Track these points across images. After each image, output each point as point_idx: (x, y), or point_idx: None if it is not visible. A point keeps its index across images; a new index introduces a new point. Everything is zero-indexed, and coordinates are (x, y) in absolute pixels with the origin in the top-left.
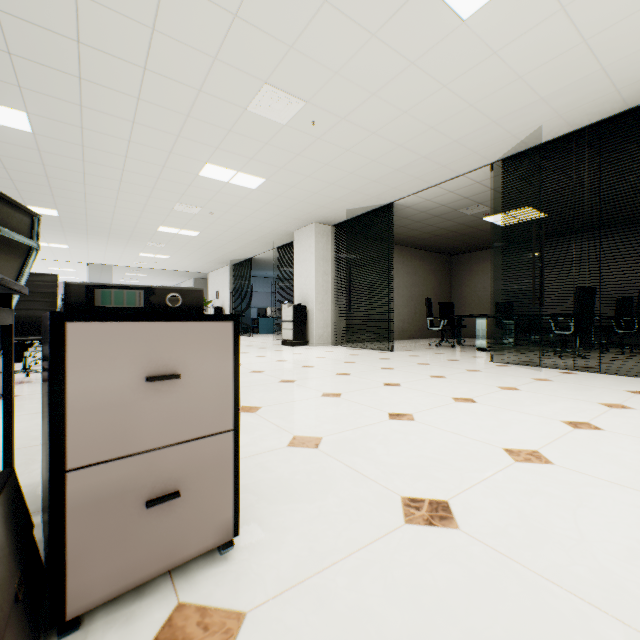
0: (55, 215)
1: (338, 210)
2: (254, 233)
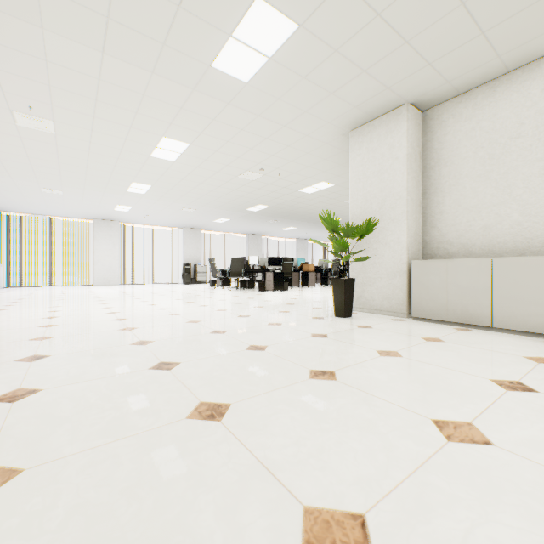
0: None
1: None
2: None
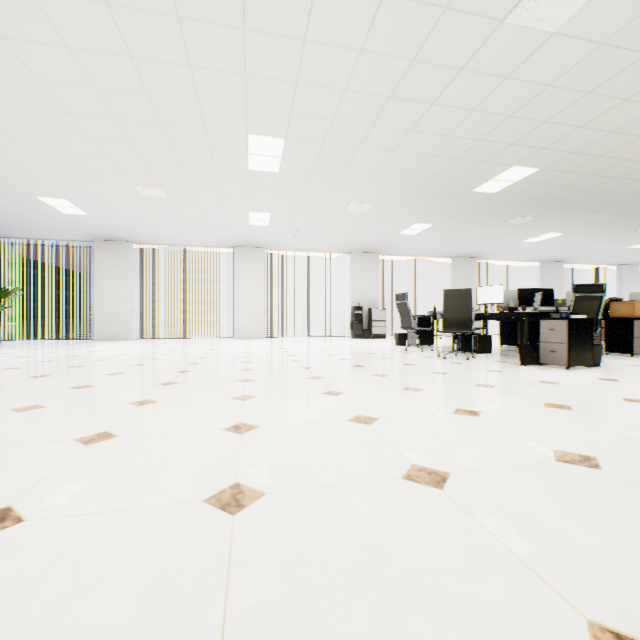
0: None
1: None
2: None
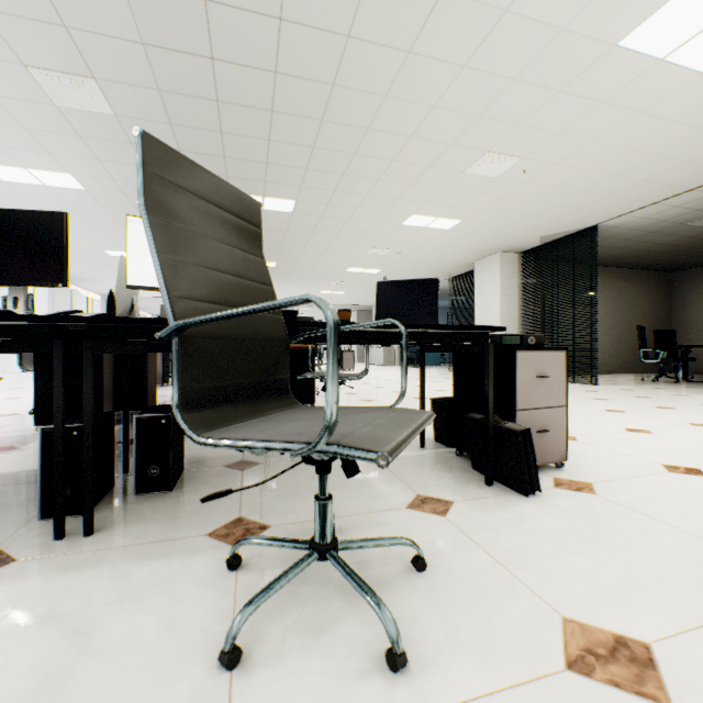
0: (273, 266)
1: (529, 238)
2: (432, 266)
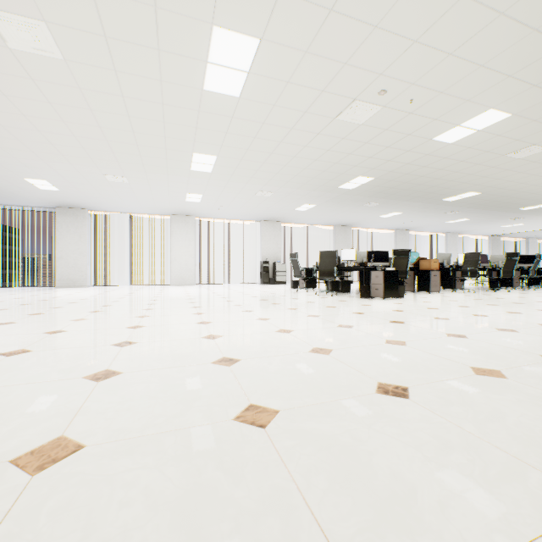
0: None
1: None
2: None
